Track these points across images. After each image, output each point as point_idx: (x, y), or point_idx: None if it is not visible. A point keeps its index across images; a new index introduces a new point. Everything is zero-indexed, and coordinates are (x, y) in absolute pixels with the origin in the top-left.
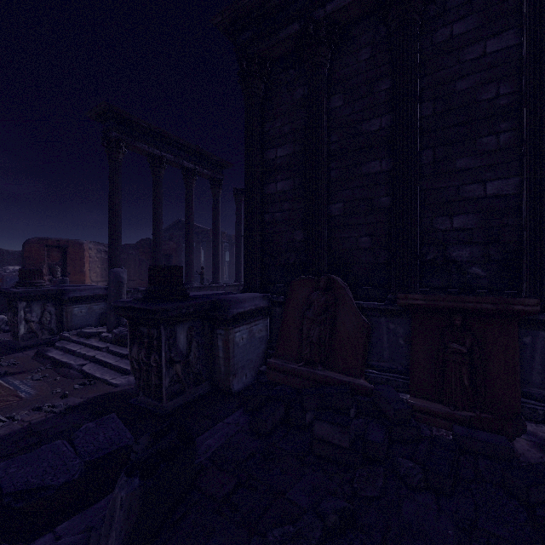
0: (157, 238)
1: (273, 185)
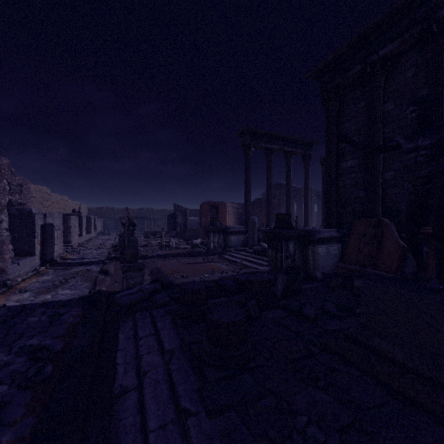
0: (269, 198)
1: (344, 163)
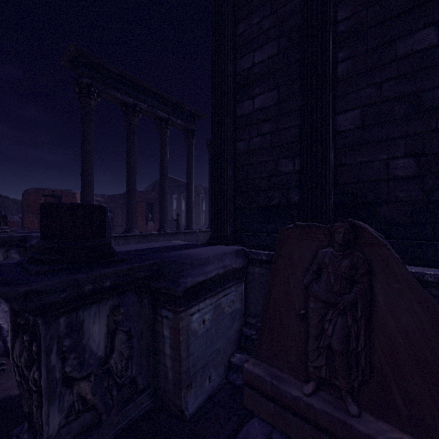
0: (130, 185)
1: (249, 102)
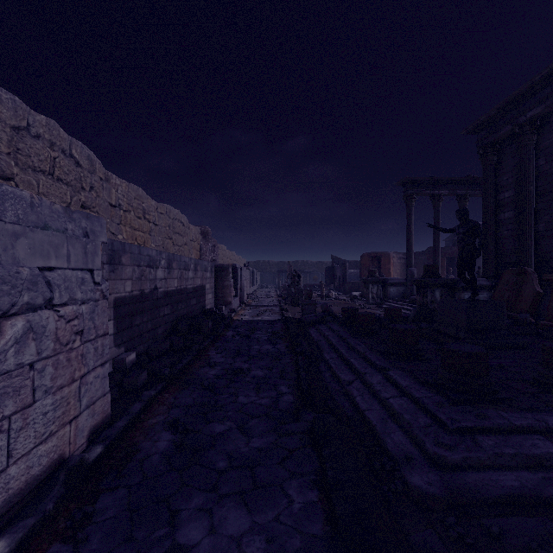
0: (436, 248)
1: (502, 215)
